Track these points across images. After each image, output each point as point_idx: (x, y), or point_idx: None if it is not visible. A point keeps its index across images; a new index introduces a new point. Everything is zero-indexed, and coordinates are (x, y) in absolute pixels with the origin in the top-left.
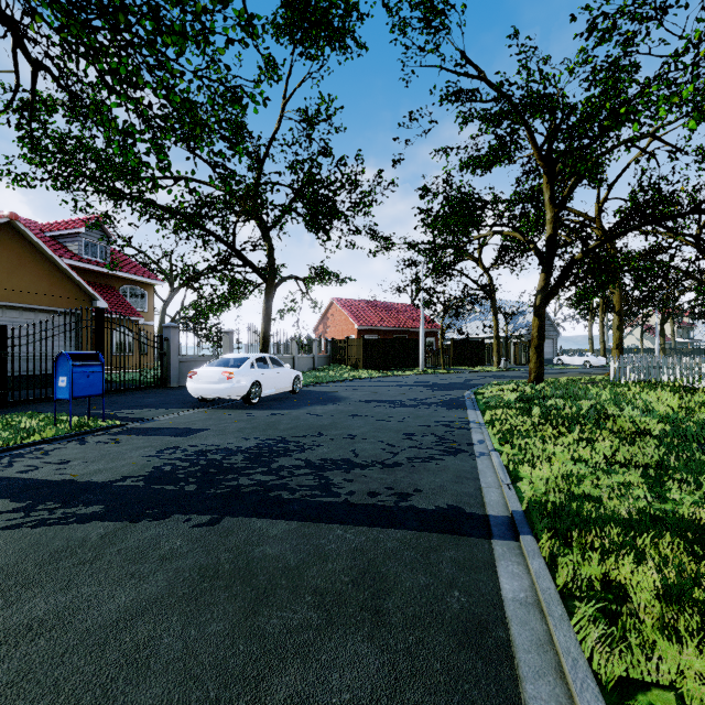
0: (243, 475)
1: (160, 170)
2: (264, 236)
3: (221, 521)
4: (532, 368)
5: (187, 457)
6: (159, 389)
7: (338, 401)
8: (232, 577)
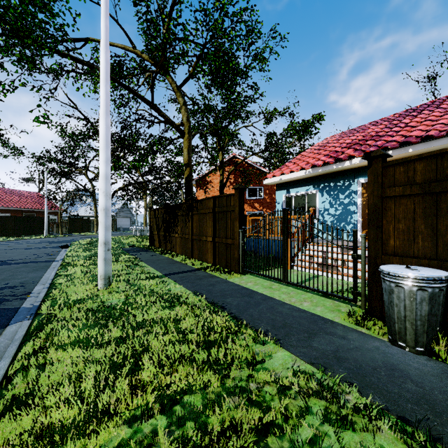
0: None
1: None
2: None
3: None
4: None
5: None
6: None
7: None
8: None
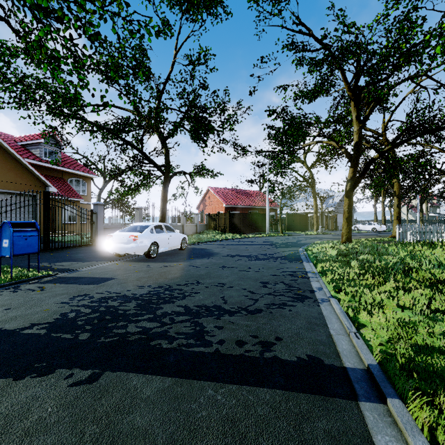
0: (132, 322)
1: (80, 87)
2: (163, 144)
3: (100, 377)
4: (344, 232)
5: (91, 304)
6: (89, 247)
7: (212, 256)
8: None
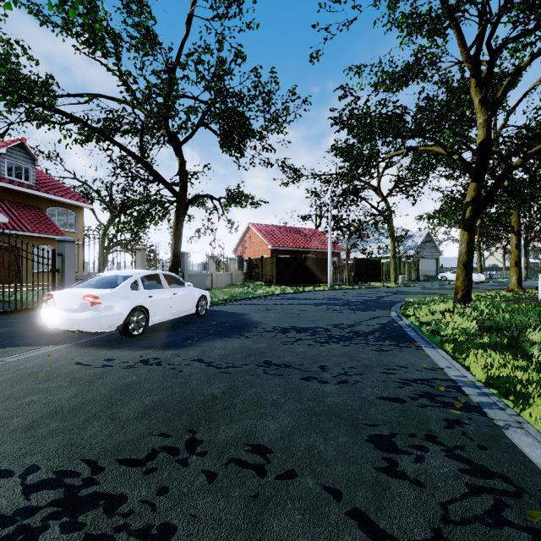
0: None
1: None
2: (176, 150)
3: None
4: (459, 286)
5: None
6: None
7: (247, 330)
8: None
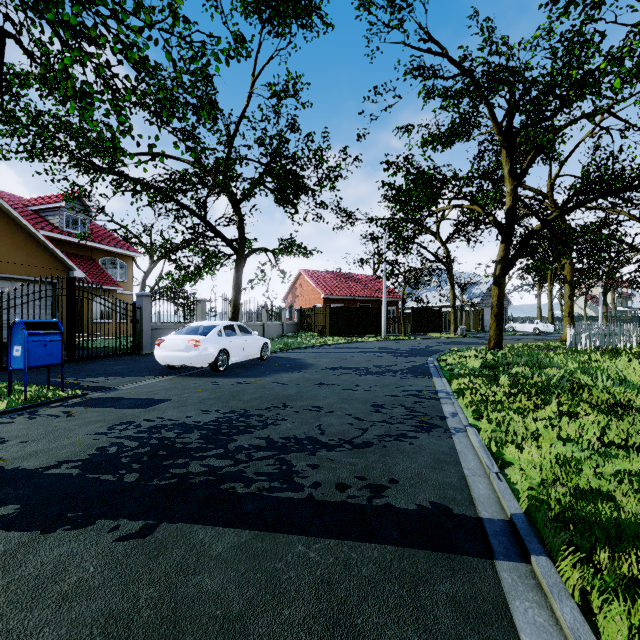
0: (195, 459)
1: (121, 133)
2: (235, 209)
3: (156, 530)
4: (492, 335)
5: (138, 435)
6: (131, 356)
7: (305, 368)
8: (148, 638)
